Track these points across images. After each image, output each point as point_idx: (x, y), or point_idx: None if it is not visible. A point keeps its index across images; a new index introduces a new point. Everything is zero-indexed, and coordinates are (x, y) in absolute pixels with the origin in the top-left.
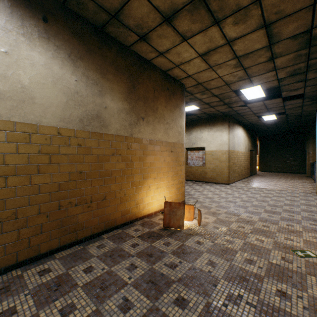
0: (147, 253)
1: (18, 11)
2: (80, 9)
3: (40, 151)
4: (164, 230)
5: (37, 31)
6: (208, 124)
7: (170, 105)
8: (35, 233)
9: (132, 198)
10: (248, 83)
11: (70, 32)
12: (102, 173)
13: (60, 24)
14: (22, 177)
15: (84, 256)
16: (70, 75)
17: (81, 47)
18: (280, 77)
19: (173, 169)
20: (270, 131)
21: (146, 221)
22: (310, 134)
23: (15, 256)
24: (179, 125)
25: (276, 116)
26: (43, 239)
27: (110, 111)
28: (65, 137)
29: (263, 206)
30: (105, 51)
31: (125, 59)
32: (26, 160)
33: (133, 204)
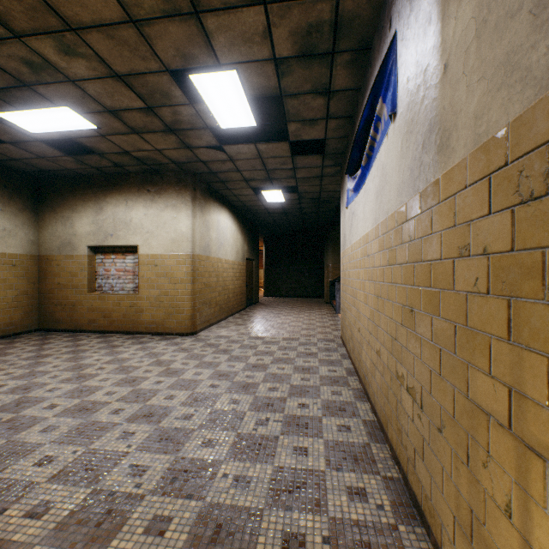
0: None
1: None
2: None
3: None
4: None
5: None
6: (146, 189)
7: None
8: None
9: None
10: (202, 45)
11: None
12: None
13: None
14: None
15: None
16: None
17: None
18: (280, 50)
19: None
20: (280, 228)
21: None
22: (329, 237)
23: None
24: None
25: (285, 195)
26: None
27: None
28: None
29: (240, 414)
30: None
31: None
32: None
33: None
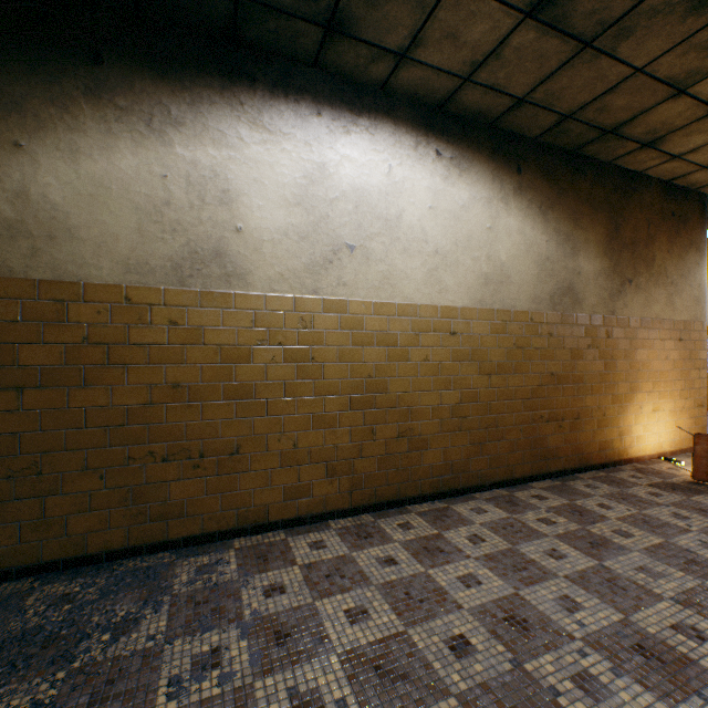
0: (692, 507)
1: (497, 173)
2: (556, 137)
3: (514, 344)
4: (697, 485)
5: (512, 189)
6: None
7: (676, 245)
8: (510, 450)
9: (613, 423)
10: None
11: (540, 175)
12: (574, 376)
13: (531, 169)
14: (500, 377)
15: (577, 493)
16: (540, 235)
17: (551, 191)
18: None
19: (682, 375)
20: None
21: (641, 467)
22: None
23: (495, 473)
24: (695, 283)
25: None
26: (517, 460)
27: (584, 277)
28: (536, 324)
29: None
30: (578, 184)
31: (603, 185)
32: (503, 356)
33: (614, 434)
